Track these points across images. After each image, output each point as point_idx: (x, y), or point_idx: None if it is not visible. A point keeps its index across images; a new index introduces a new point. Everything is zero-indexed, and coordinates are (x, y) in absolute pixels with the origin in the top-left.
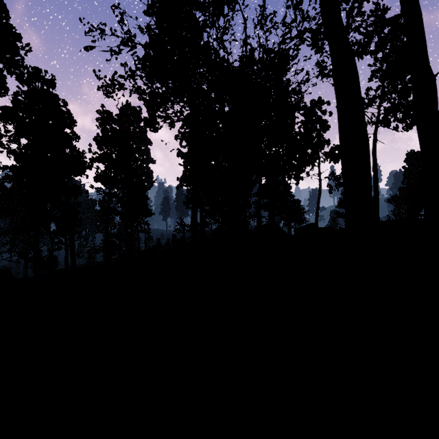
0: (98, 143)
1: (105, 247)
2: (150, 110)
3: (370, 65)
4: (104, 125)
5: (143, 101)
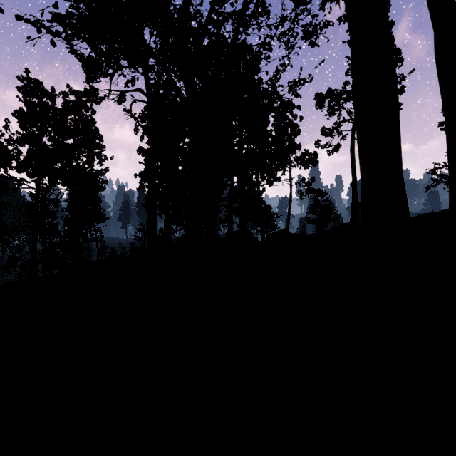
0: (19, 118)
1: (31, 259)
2: (89, 73)
3: (347, 57)
4: (29, 97)
5: (76, 55)
